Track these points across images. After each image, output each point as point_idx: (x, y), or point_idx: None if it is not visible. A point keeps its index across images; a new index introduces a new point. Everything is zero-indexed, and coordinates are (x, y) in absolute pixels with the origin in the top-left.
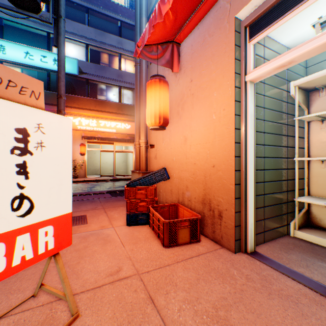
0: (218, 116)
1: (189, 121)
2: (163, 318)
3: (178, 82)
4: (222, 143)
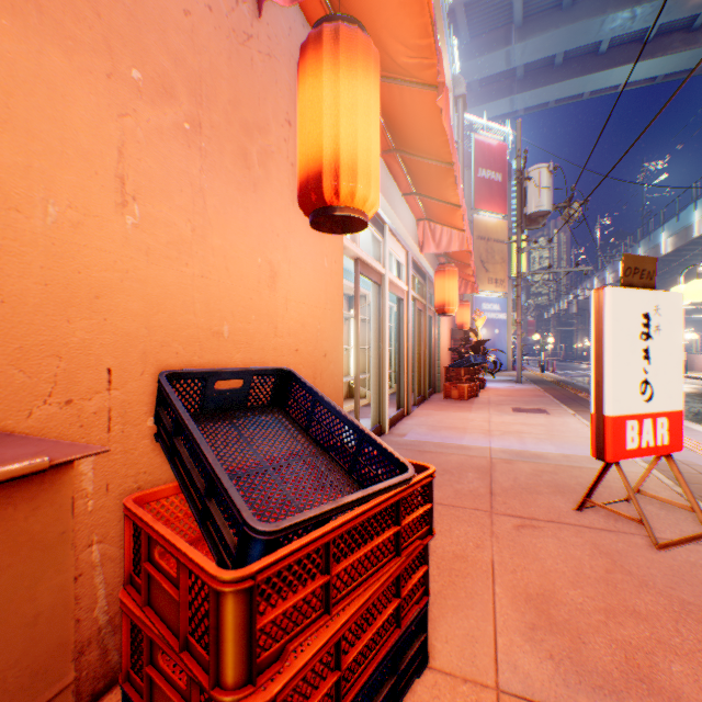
0: (331, 267)
1: (286, 231)
2: (489, 484)
3: (248, 44)
4: (335, 316)
